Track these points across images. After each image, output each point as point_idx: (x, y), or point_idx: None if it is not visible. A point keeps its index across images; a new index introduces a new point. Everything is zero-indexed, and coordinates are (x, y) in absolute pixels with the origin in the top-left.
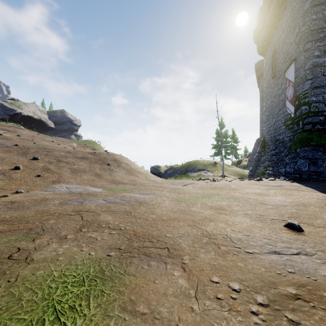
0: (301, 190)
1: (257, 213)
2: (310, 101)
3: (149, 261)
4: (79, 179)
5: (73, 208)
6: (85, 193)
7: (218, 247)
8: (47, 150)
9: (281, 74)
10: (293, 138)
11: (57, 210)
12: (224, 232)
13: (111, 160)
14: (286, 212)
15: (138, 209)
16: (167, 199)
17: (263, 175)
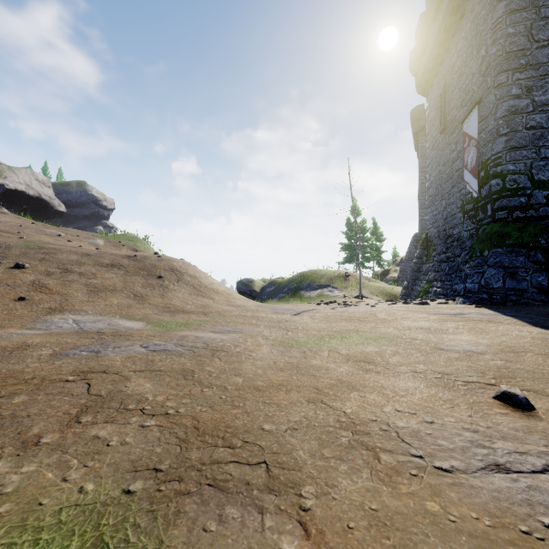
0: (499, 322)
1: (435, 368)
2: (505, 170)
3: (222, 504)
4: (102, 304)
5: (75, 364)
6: (109, 333)
7: (376, 456)
8: (44, 251)
9: (457, 126)
10: (476, 233)
11: (40, 371)
12: (382, 416)
13: (166, 269)
14: (487, 365)
15: (208, 365)
16: (266, 342)
17: (426, 296)
